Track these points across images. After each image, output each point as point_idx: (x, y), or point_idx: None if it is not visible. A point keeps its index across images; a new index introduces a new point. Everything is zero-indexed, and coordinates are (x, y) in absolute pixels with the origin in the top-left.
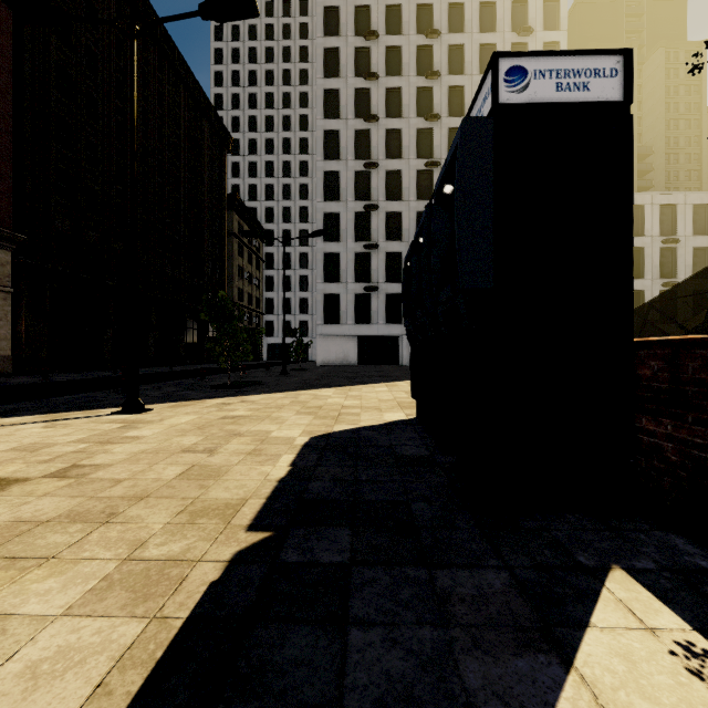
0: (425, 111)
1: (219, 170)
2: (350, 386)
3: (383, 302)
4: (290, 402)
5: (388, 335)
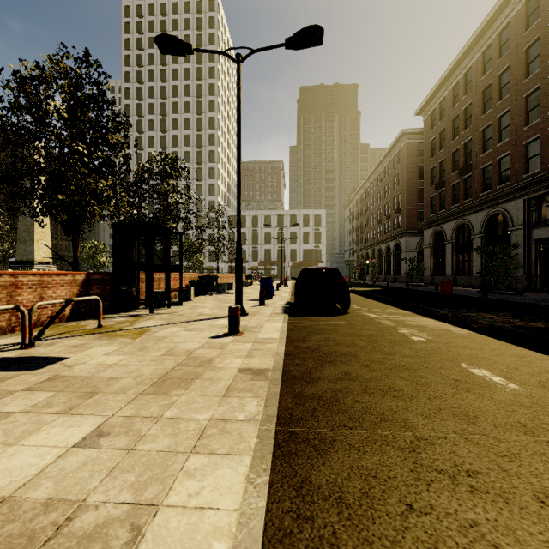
0: None
1: None
2: None
3: None
4: None
5: None
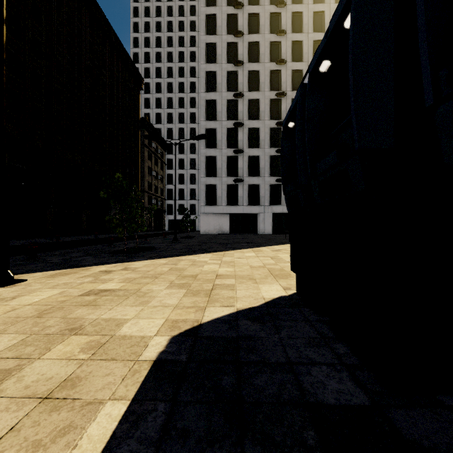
0: (275, 58)
1: (134, 101)
2: (224, 251)
3: (246, 190)
4: (168, 269)
5: (250, 213)
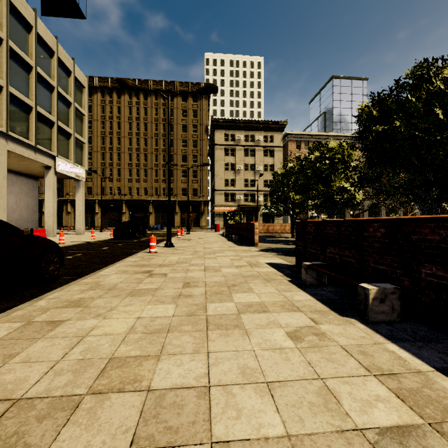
0: None
1: None
2: None
3: None
4: None
5: None
